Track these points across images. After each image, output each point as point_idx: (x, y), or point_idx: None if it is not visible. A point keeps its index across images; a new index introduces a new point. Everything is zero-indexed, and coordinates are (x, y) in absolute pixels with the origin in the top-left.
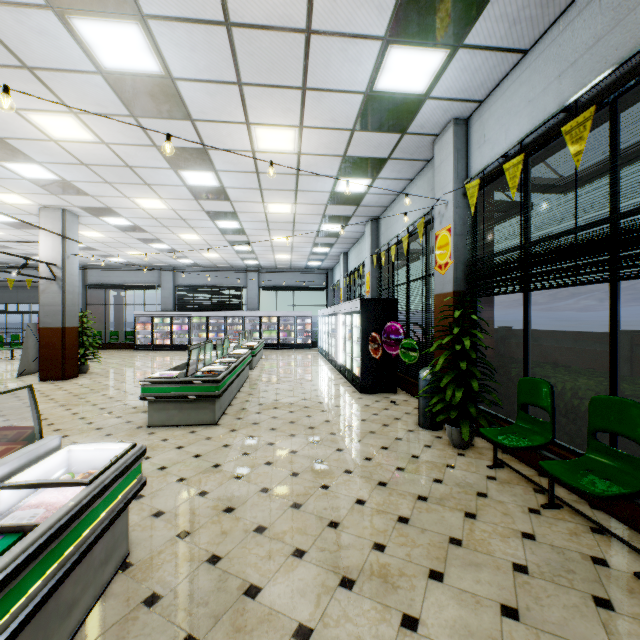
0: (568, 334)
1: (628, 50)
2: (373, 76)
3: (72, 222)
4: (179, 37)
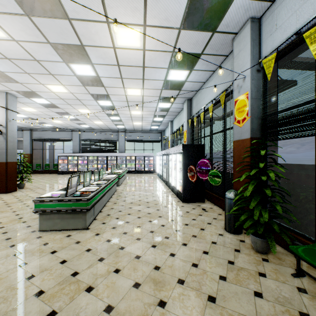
0: (296, 165)
1: None
2: None
3: (12, 100)
4: None
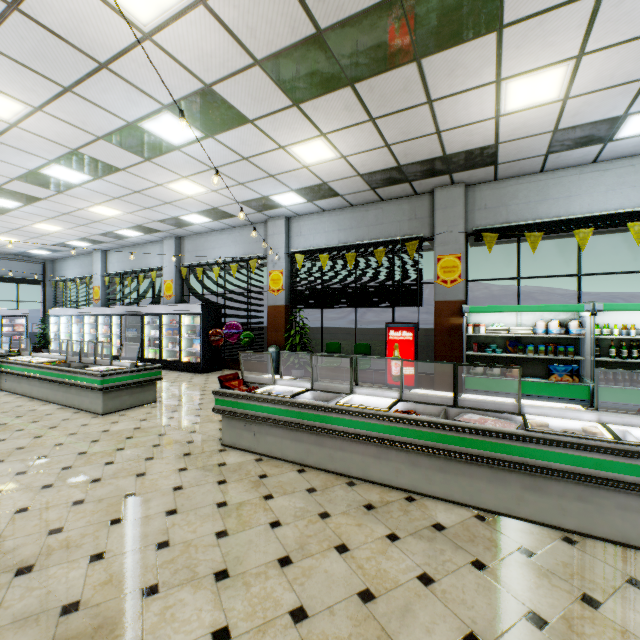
0: None
1: (362, 238)
2: (275, 194)
3: None
4: (215, 147)
